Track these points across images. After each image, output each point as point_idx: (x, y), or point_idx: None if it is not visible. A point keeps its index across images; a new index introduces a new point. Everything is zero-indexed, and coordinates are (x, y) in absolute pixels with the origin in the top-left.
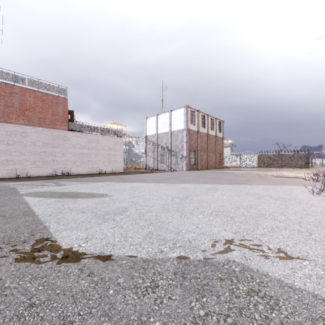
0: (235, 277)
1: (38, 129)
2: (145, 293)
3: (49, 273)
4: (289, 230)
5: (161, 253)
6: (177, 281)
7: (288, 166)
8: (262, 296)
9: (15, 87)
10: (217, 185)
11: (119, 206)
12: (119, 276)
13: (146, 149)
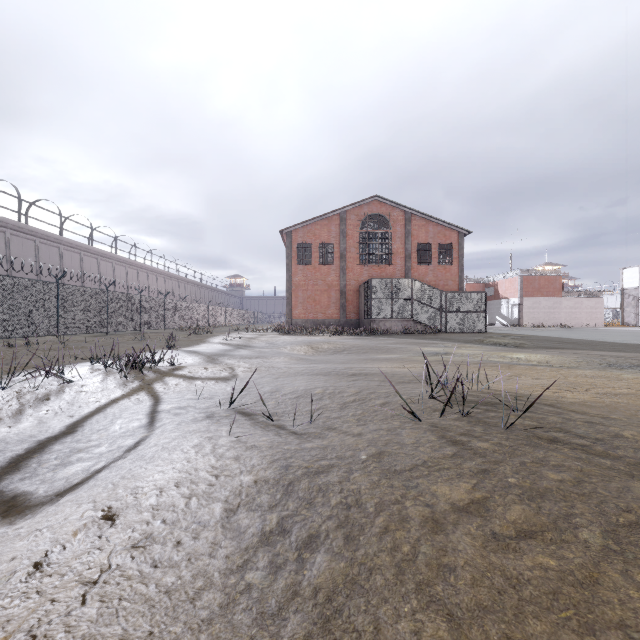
0: None
1: (546, 299)
2: None
3: None
4: None
5: None
6: None
7: None
8: None
9: (536, 277)
10: None
11: None
12: None
13: (622, 304)
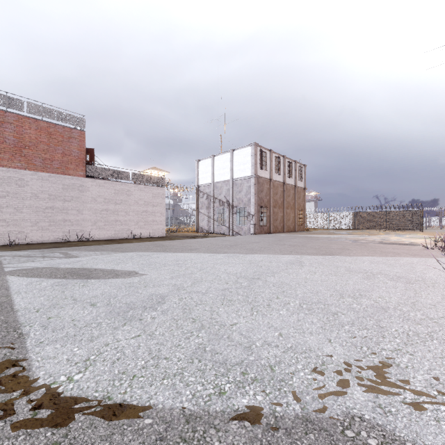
0: None
1: (43, 175)
2: None
3: None
4: (439, 341)
5: (220, 397)
6: None
7: (394, 228)
8: None
9: (8, 113)
10: (301, 256)
11: (153, 293)
12: None
13: (198, 204)
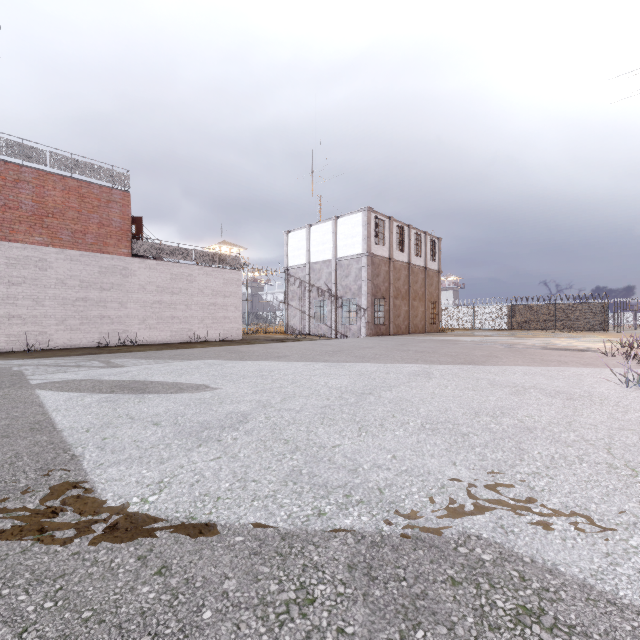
0: (484, 577)
1: (72, 254)
2: (286, 619)
3: (70, 567)
4: (589, 464)
5: (320, 518)
6: (357, 587)
7: (567, 328)
8: (551, 626)
9: (25, 169)
10: (430, 365)
11: (232, 411)
12: (226, 575)
13: (287, 294)
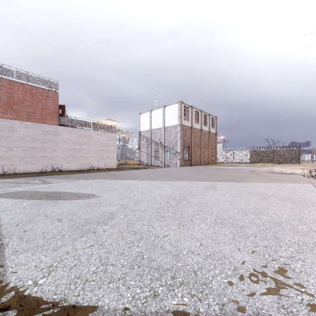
0: None
1: (27, 124)
2: None
3: None
4: None
5: (155, 299)
6: None
7: (280, 162)
8: None
9: (2, 79)
10: (214, 182)
11: (105, 211)
12: None
13: (140, 145)
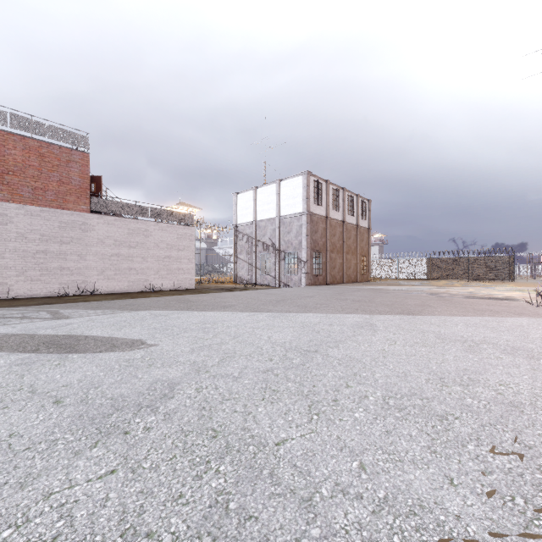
0: None
1: (32, 210)
2: None
3: None
4: None
5: None
6: None
7: (479, 278)
8: None
9: None
10: (371, 315)
11: (158, 378)
12: None
13: (236, 248)
